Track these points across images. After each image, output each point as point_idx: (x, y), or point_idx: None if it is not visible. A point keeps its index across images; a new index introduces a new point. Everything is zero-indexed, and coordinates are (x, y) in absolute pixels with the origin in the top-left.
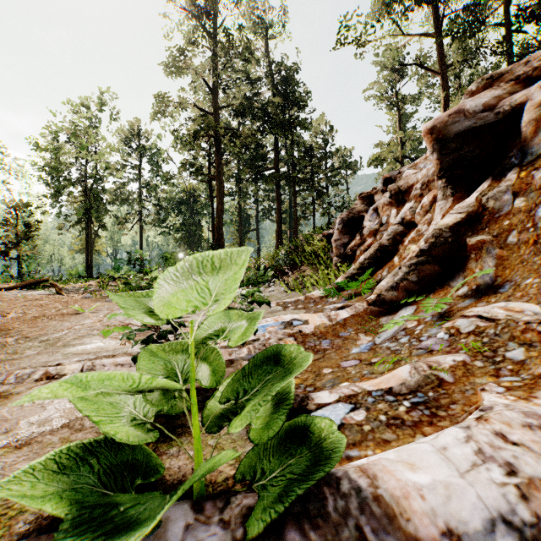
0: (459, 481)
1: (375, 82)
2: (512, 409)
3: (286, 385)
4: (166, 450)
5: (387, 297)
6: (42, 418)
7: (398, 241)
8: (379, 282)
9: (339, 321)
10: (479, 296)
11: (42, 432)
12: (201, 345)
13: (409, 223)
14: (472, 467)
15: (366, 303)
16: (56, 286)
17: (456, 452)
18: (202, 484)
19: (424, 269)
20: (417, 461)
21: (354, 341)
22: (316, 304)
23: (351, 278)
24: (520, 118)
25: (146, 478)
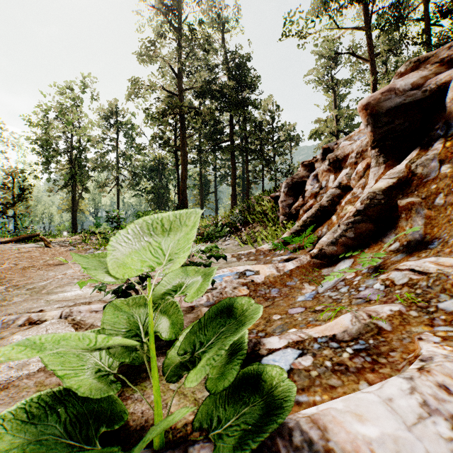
0: (407, 434)
1: (315, 68)
2: (452, 361)
3: (241, 335)
4: (131, 394)
5: (328, 251)
6: (21, 362)
7: (336, 202)
8: (319, 238)
9: (286, 272)
10: (410, 251)
11: (20, 376)
12: (162, 300)
13: (345, 187)
14: (418, 420)
15: (309, 256)
16: (45, 240)
17: (402, 404)
18: (162, 434)
19: (360, 227)
20: (364, 411)
21: (299, 289)
22: (265, 256)
23: (295, 234)
24: (444, 95)
25: (110, 425)
